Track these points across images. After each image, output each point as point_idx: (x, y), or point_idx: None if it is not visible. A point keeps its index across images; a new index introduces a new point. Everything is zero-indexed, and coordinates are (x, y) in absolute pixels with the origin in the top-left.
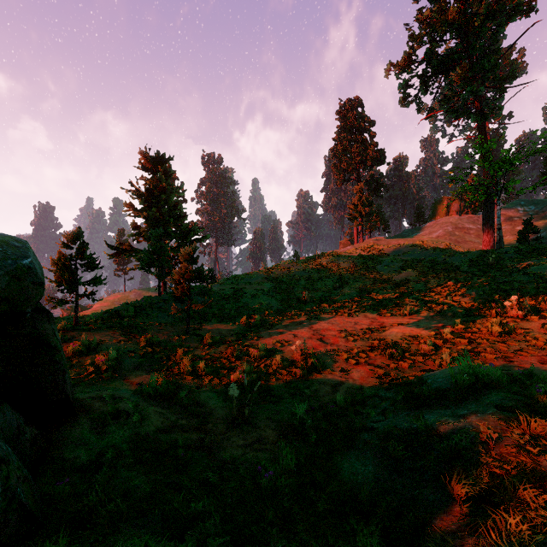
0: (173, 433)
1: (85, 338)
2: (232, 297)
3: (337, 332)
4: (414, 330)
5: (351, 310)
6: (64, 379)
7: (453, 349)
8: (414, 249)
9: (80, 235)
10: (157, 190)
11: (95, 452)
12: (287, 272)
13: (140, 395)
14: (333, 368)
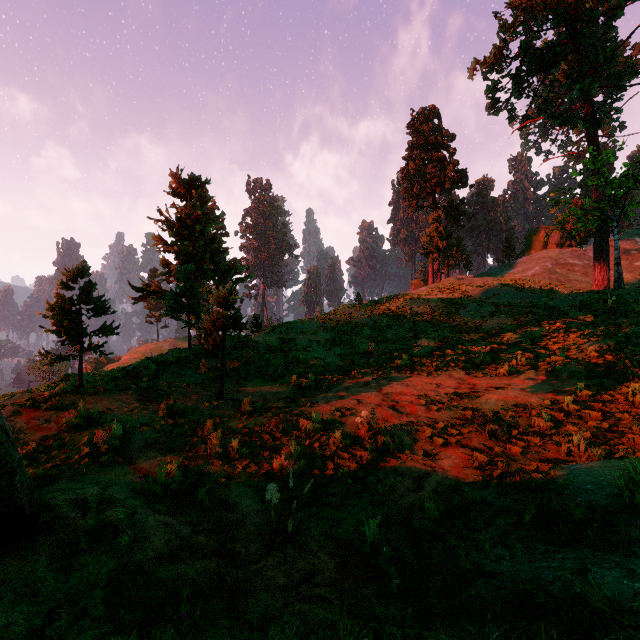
0: (180, 562)
1: (82, 406)
2: (279, 349)
3: (414, 397)
4: (520, 397)
5: (431, 368)
6: (12, 484)
7: (581, 426)
8: (505, 290)
9: (85, 272)
10: (191, 219)
11: (44, 610)
12: (348, 318)
13: (142, 494)
14: (413, 451)
